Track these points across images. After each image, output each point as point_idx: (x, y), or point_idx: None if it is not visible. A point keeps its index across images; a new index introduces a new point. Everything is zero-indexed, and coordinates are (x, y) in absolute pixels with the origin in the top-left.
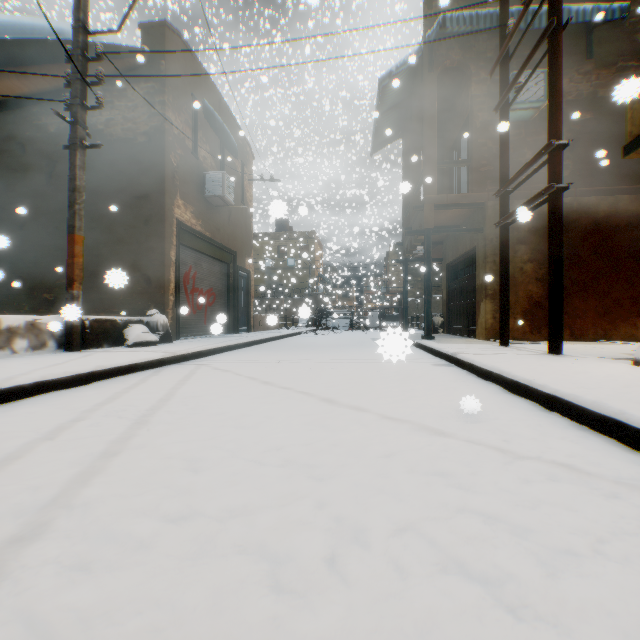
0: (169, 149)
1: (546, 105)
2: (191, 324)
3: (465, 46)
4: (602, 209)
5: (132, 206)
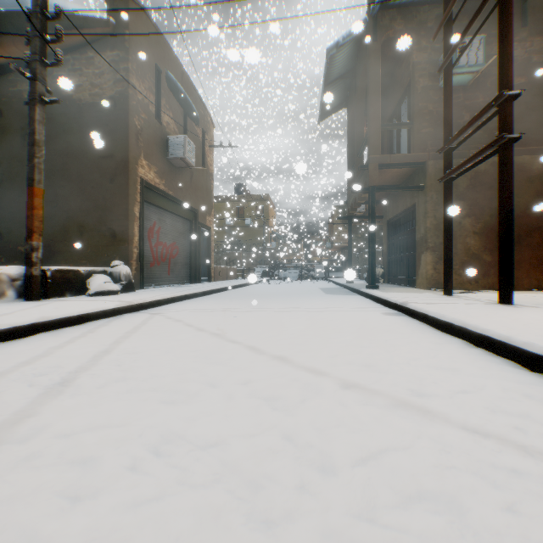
0: (133, 113)
1: (483, 71)
2: (155, 274)
3: (407, 17)
4: (536, 167)
5: (99, 165)
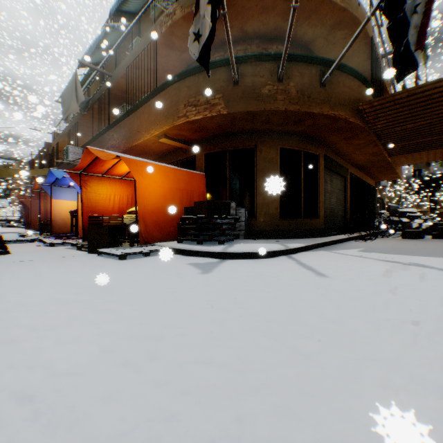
0: None
1: None
2: None
3: None
4: None
5: None
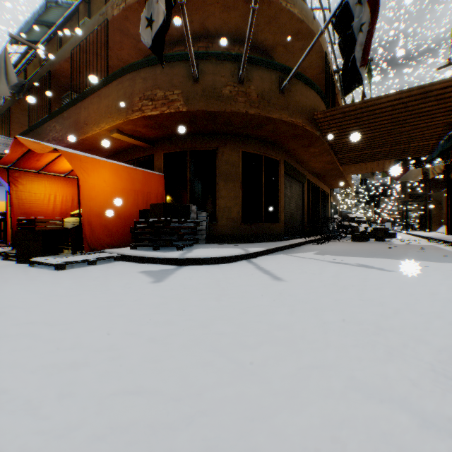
0: None
1: None
2: None
3: None
4: None
5: None
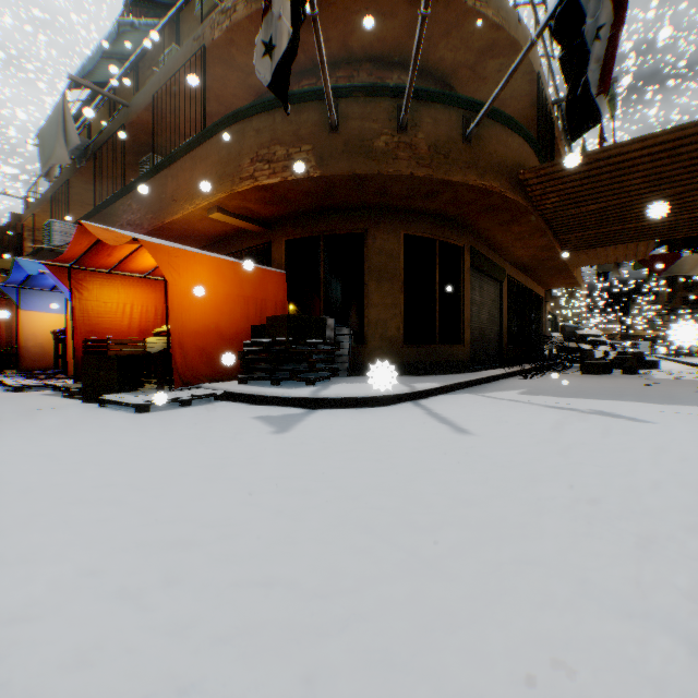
0: None
1: None
2: None
3: None
4: None
5: None
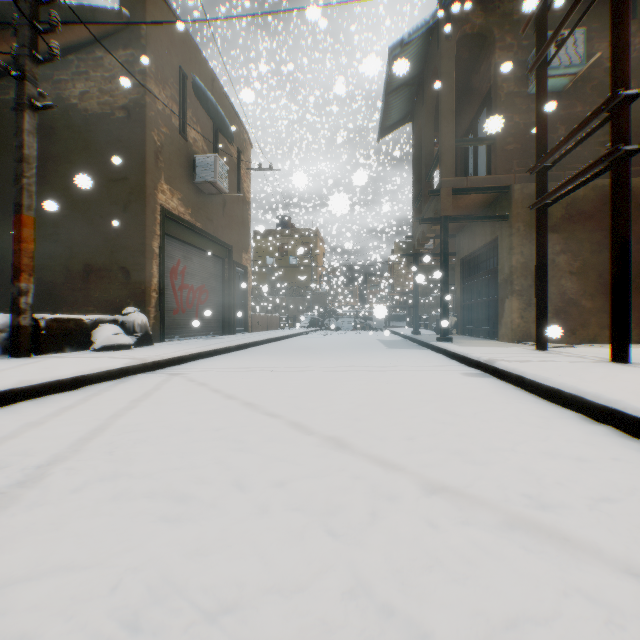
0: (151, 126)
1: (581, 73)
2: (179, 324)
3: (488, 8)
4: None
5: (109, 190)
